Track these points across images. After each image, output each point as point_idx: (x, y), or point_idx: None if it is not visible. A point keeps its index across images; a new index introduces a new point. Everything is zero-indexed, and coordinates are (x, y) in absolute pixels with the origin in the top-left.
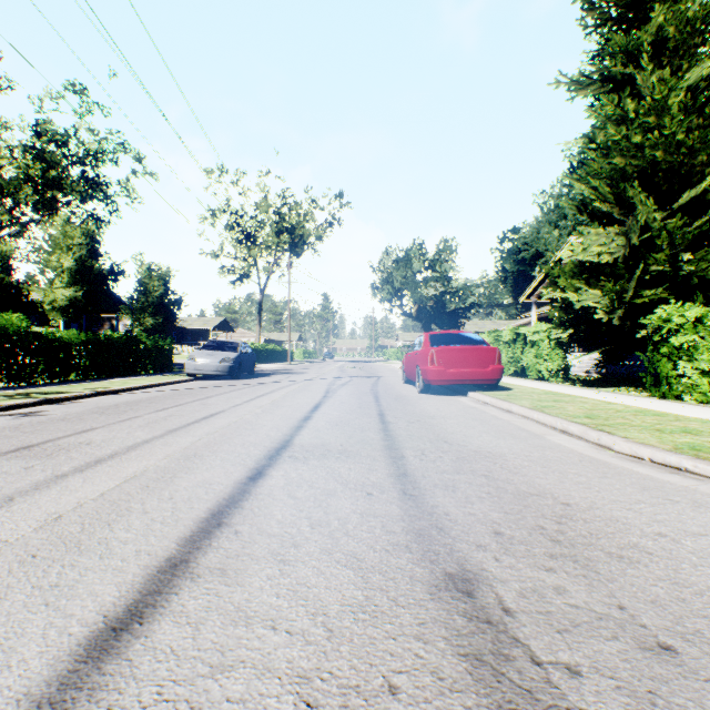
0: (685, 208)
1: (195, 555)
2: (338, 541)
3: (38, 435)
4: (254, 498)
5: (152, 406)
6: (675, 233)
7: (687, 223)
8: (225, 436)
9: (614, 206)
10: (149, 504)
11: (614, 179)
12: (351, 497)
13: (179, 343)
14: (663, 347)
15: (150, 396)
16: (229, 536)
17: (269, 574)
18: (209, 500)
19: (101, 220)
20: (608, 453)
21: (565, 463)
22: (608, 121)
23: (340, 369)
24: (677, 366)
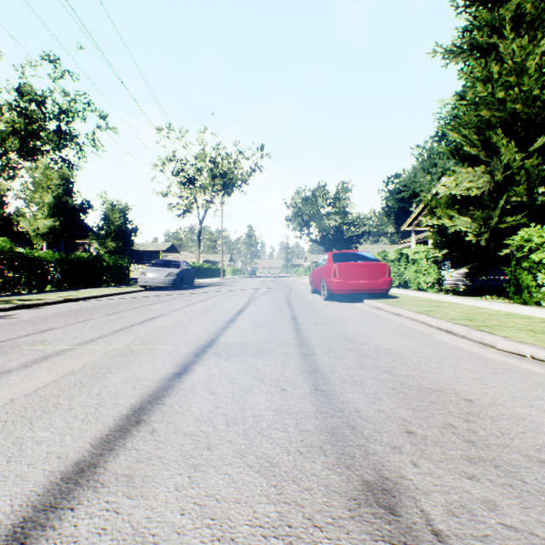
0: (538, 151)
1: (106, 458)
2: (252, 442)
3: (2, 334)
4: (176, 394)
5: (106, 310)
6: (531, 171)
7: (540, 163)
8: (161, 335)
9: (480, 150)
10: (76, 400)
11: (480, 128)
12: (266, 393)
13: (137, 263)
14: (525, 262)
15: (107, 303)
16: (144, 435)
17: (177, 482)
18: (133, 396)
19: (72, 164)
20: (491, 350)
21: (456, 359)
22: (476, 81)
23: (261, 283)
24: (536, 278)
